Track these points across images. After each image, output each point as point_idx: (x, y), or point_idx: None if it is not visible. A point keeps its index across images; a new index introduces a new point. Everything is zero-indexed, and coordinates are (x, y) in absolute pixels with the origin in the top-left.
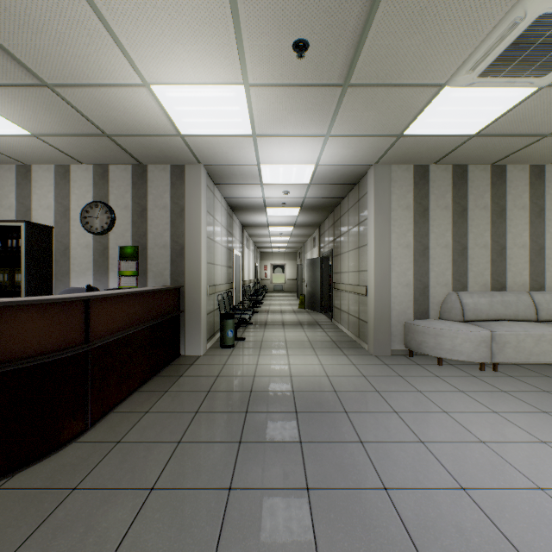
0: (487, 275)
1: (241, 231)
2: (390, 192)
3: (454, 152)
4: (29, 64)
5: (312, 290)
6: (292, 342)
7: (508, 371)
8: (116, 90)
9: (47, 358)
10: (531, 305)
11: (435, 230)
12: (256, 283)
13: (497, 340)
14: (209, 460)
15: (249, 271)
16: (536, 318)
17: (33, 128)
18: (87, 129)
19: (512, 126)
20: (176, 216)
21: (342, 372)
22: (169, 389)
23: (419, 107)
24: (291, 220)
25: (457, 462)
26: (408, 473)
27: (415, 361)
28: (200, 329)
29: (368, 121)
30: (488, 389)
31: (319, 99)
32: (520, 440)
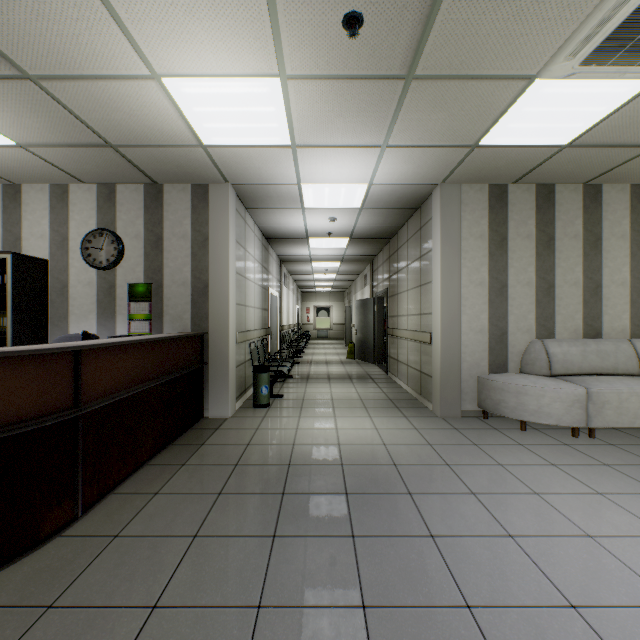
0: (579, 319)
1: (278, 267)
2: (460, 218)
3: (540, 167)
4: (3, 47)
5: (363, 336)
6: (340, 401)
7: (607, 437)
8: (118, 85)
9: (18, 429)
10: (633, 356)
11: (514, 264)
12: (297, 328)
13: (594, 399)
14: (232, 562)
15: (289, 314)
16: (639, 372)
17: (18, 137)
18: (85, 138)
19: (615, 133)
20: (198, 247)
21: (403, 439)
22: (187, 462)
23: (501, 107)
24: (338, 253)
25: (560, 566)
26: (497, 582)
27: (491, 425)
28: (228, 385)
29: (436, 126)
30: (586, 462)
31: (375, 97)
32: (638, 533)
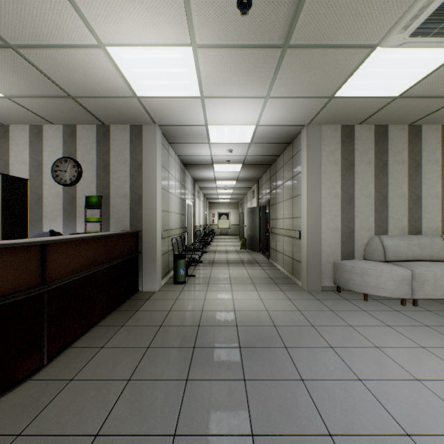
0: (405, 221)
1: (192, 184)
2: (320, 149)
3: (378, 113)
4: None
5: (252, 233)
6: (236, 279)
7: (426, 306)
8: (75, 52)
9: None
10: None
11: (359, 182)
12: (205, 228)
13: (417, 278)
14: (156, 400)
15: (200, 218)
16: None
17: (5, 90)
18: (53, 91)
19: (432, 88)
20: (135, 170)
21: (280, 306)
22: (125, 323)
23: (351, 69)
24: (234, 175)
25: (397, 403)
26: (351, 415)
27: (343, 296)
28: (156, 268)
29: (304, 83)
30: (412, 323)
31: (260, 61)
32: None
